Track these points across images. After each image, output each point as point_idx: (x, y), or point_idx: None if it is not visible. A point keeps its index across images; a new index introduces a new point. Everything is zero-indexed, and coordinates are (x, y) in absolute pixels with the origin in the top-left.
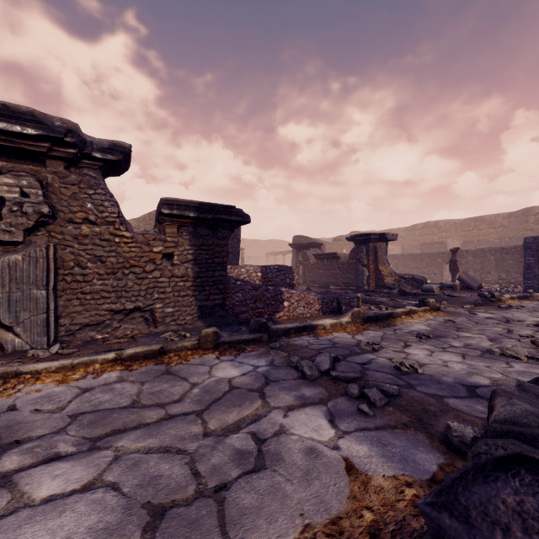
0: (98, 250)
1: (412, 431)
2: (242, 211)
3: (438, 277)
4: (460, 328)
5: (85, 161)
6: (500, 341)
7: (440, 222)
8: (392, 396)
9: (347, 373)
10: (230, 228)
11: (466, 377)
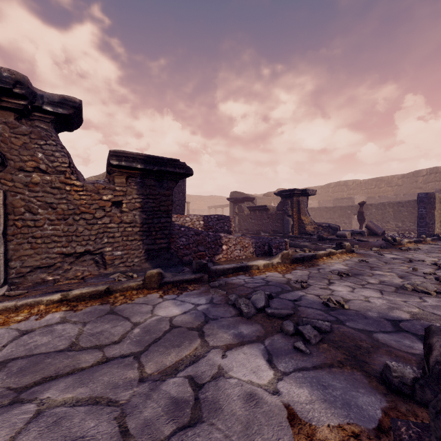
0: (49, 197)
1: (349, 370)
2: (185, 165)
3: (348, 226)
4: (373, 267)
5: (36, 114)
6: (409, 278)
7: (348, 182)
8: (325, 332)
9: (281, 310)
10: (174, 180)
11: (388, 312)
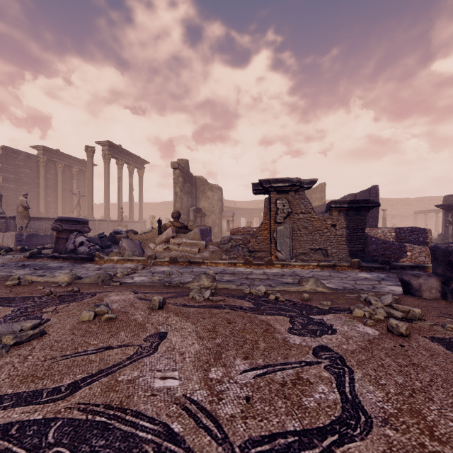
0: (305, 224)
1: None
2: (374, 201)
3: None
4: None
5: (300, 189)
6: None
7: None
8: None
9: None
10: (367, 210)
11: None
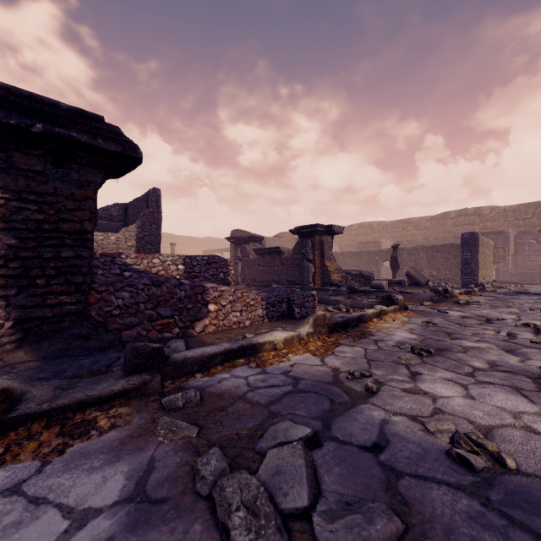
0: None
1: None
2: (120, 133)
3: (376, 275)
4: (450, 334)
5: None
6: (524, 353)
7: (373, 223)
8: None
9: (369, 531)
10: (99, 167)
11: None
